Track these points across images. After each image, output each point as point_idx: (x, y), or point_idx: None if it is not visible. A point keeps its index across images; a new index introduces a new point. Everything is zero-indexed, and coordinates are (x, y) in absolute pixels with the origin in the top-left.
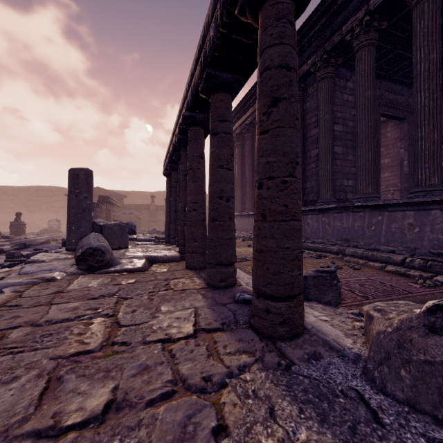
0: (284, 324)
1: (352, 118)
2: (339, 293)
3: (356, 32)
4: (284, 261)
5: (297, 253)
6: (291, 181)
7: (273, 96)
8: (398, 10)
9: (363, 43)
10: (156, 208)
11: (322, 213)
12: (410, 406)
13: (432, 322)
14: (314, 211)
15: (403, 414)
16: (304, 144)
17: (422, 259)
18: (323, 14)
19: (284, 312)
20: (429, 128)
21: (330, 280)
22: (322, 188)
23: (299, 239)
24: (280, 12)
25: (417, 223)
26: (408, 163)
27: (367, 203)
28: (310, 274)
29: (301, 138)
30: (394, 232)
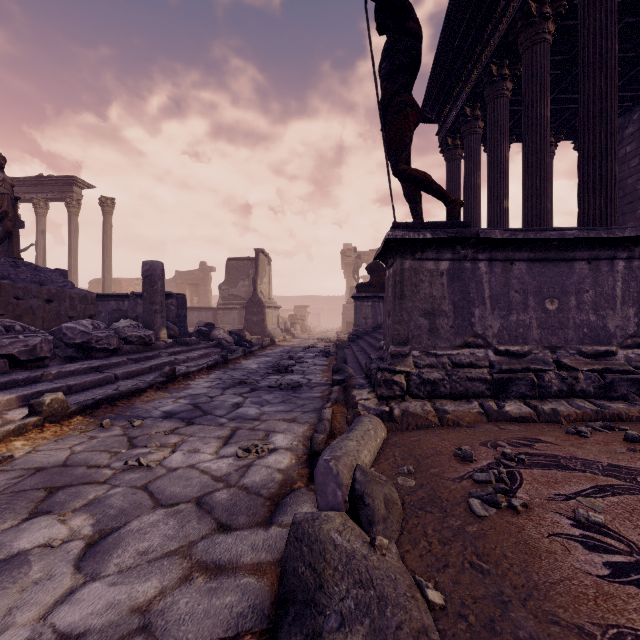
0: None
1: (632, 172)
2: None
3: None
4: None
5: None
6: None
7: None
8: None
9: None
10: None
11: None
12: None
13: None
14: None
15: None
16: None
17: None
18: None
19: None
20: None
21: None
22: None
23: None
24: None
25: None
26: None
27: None
28: None
29: None
30: None
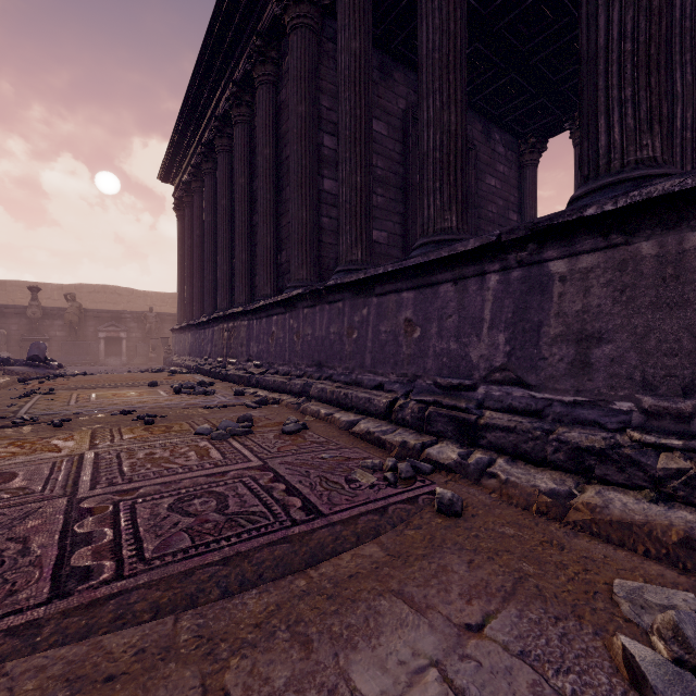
0: None
1: None
2: None
3: None
4: None
5: None
6: None
7: None
8: None
9: None
10: (47, 312)
11: (289, 310)
12: None
13: None
14: (279, 306)
15: None
16: (278, 175)
17: (420, 401)
18: None
19: None
20: (441, 99)
21: None
22: (294, 259)
23: None
24: None
25: (418, 319)
26: None
27: (343, 279)
28: None
29: (272, 162)
30: (384, 341)
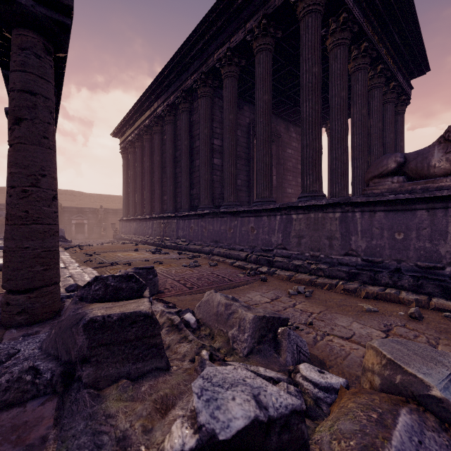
0: (24, 314)
1: None
2: (154, 286)
3: (222, 62)
4: (22, 259)
5: (39, 252)
6: (33, 190)
7: (15, 115)
8: (252, 53)
9: (227, 74)
10: None
11: (201, 218)
12: (46, 352)
13: (84, 293)
14: (195, 216)
15: (32, 357)
16: (191, 153)
17: (256, 254)
18: (200, 38)
19: (22, 303)
20: (263, 153)
21: (146, 275)
22: (202, 195)
23: (43, 240)
24: (24, 44)
25: (255, 227)
26: (276, 178)
27: (228, 210)
28: (128, 271)
29: (188, 148)
30: (243, 234)
